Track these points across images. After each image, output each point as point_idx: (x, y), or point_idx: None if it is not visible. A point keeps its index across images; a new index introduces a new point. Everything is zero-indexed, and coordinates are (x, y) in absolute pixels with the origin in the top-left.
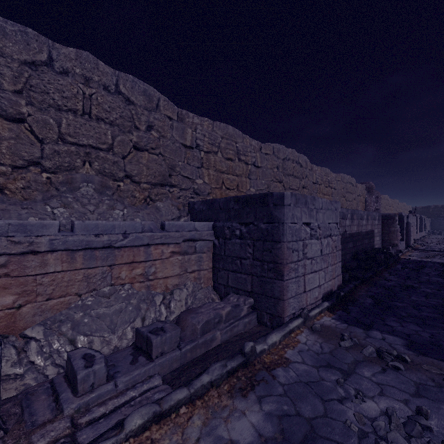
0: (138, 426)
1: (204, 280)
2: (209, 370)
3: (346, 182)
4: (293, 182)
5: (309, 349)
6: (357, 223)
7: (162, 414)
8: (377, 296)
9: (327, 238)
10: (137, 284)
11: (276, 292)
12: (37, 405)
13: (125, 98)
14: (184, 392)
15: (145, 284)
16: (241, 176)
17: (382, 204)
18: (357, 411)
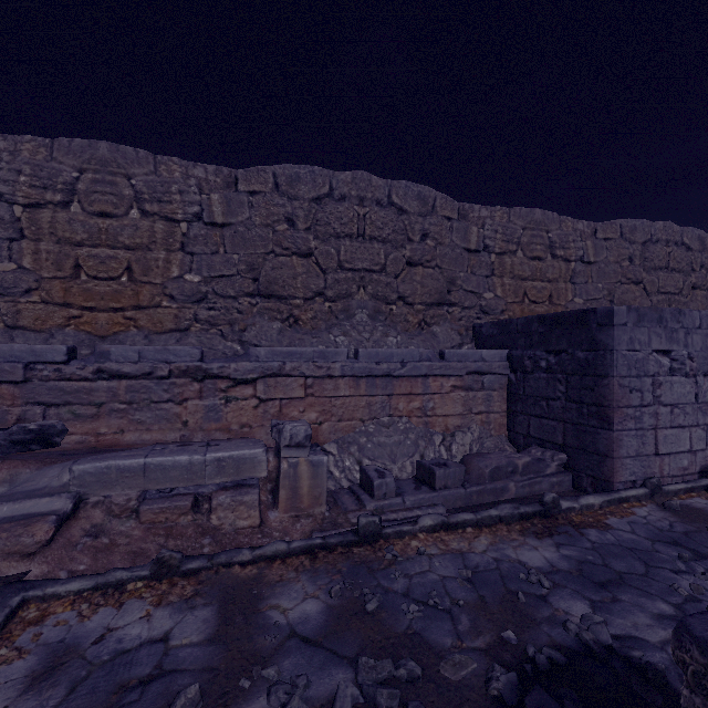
0: (429, 525)
1: (494, 426)
2: (497, 507)
3: None
4: (666, 281)
5: (647, 523)
6: None
7: (450, 525)
8: None
9: None
10: (415, 418)
11: (601, 446)
12: (344, 499)
13: (398, 209)
14: (471, 515)
15: (422, 419)
16: (556, 281)
17: None
18: (697, 584)
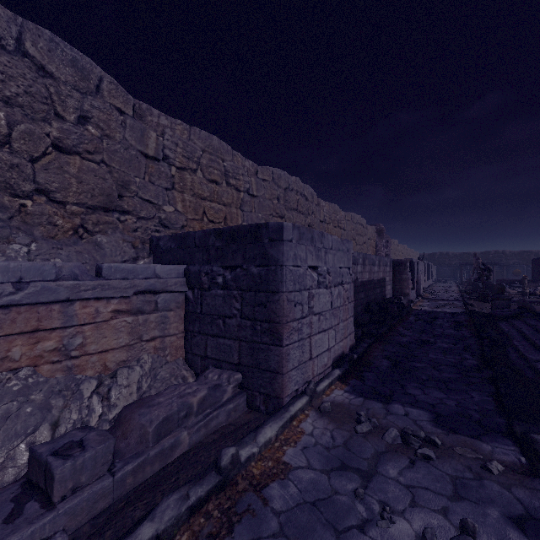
0: None
1: (171, 351)
2: (155, 513)
3: (356, 222)
4: (297, 219)
5: (316, 442)
6: (369, 270)
7: None
8: (393, 356)
9: (338, 286)
10: (47, 366)
11: (273, 363)
12: None
13: (37, 65)
14: None
15: (63, 364)
16: (230, 206)
17: (392, 249)
18: None
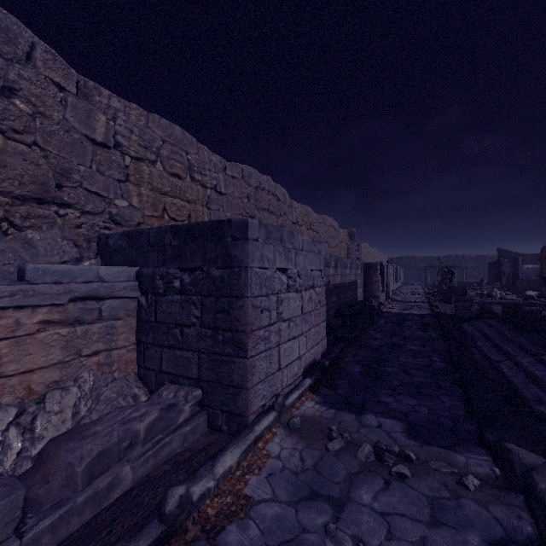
0: None
1: (119, 366)
2: None
3: (329, 225)
4: (268, 219)
5: (283, 467)
6: (341, 272)
7: None
8: (365, 361)
9: (309, 290)
10: None
11: (236, 377)
12: None
13: None
14: None
15: None
16: (195, 203)
17: (363, 253)
18: None
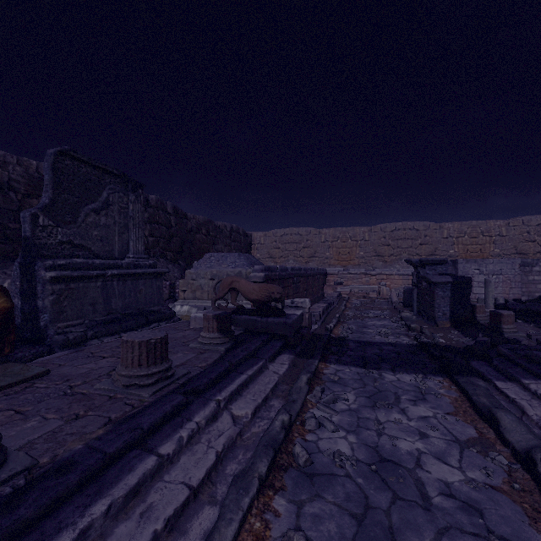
0: None
1: None
2: None
3: None
4: None
5: None
6: None
7: None
8: None
9: (497, 275)
10: None
11: None
12: None
13: (416, 230)
14: None
15: None
16: (484, 244)
17: None
18: None
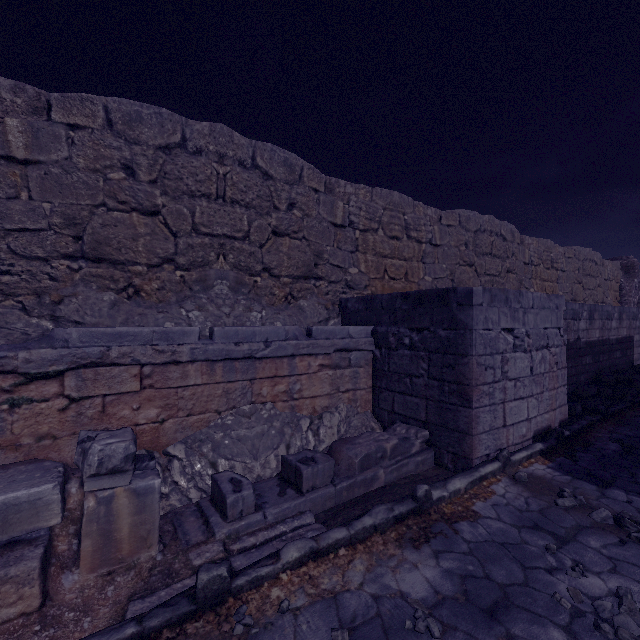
0: (295, 559)
1: (361, 403)
2: (371, 512)
3: (583, 259)
4: (490, 265)
5: (508, 503)
6: (600, 326)
7: (319, 552)
8: (628, 441)
9: (541, 350)
10: (280, 403)
11: (461, 423)
12: (188, 526)
13: (263, 173)
14: (343, 532)
15: (289, 403)
16: (410, 260)
17: None
18: (573, 586)
